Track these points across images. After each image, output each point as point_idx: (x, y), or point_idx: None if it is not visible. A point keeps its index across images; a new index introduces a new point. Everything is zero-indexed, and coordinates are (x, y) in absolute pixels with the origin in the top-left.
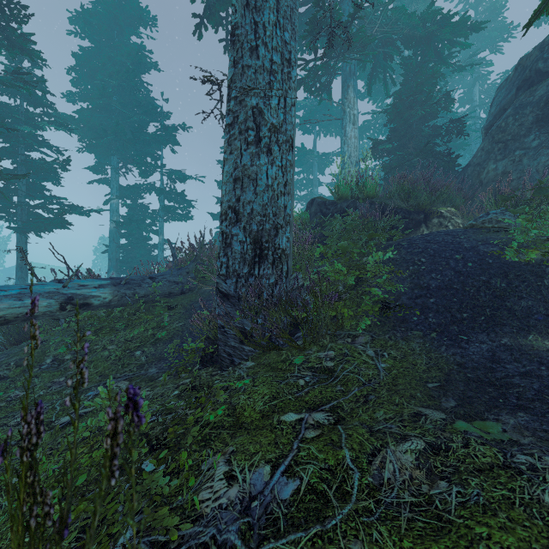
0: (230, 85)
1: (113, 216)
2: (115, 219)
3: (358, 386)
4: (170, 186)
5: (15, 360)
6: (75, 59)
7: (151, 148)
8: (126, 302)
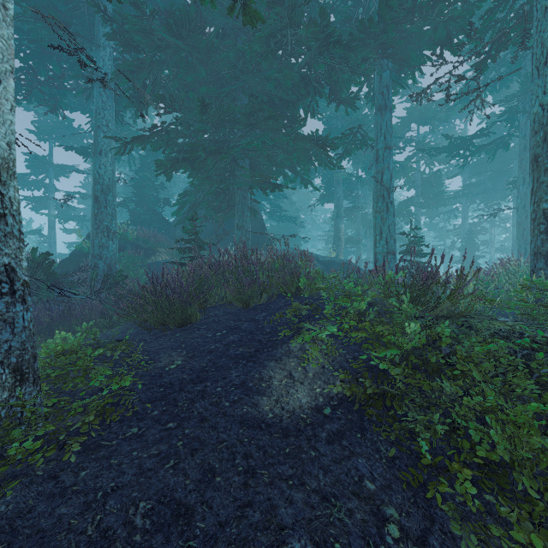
0: (96, 215)
1: None
2: None
3: None
4: None
5: None
6: None
7: None
8: None
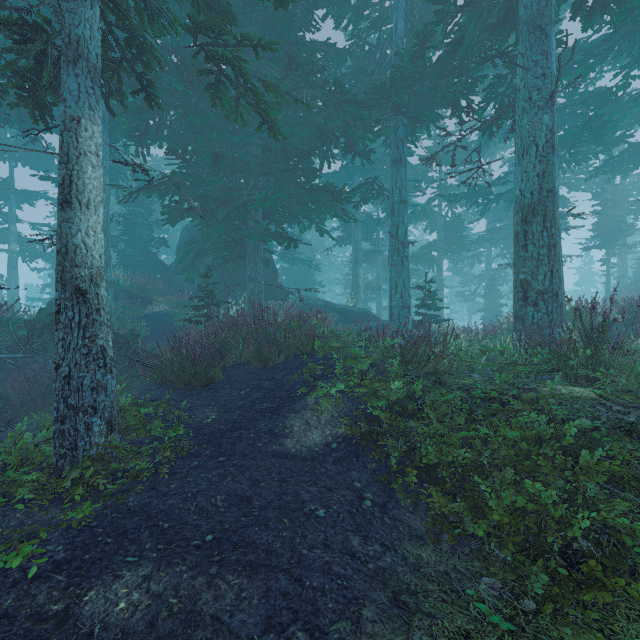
0: None
1: None
2: None
3: None
4: None
5: None
6: None
7: None
8: None
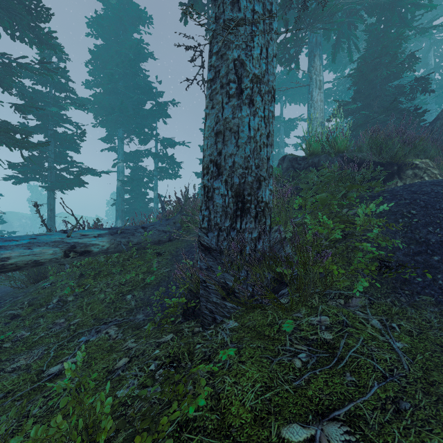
0: (211, 41)
1: (119, 176)
2: (121, 178)
3: (376, 379)
4: (162, 151)
5: (28, 299)
6: (91, 54)
7: (148, 121)
8: (121, 249)
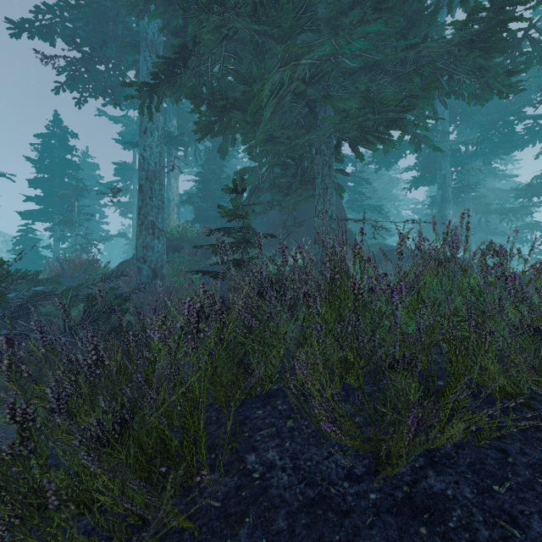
0: (140, 208)
1: None
2: None
3: None
4: None
5: None
6: None
7: None
8: None
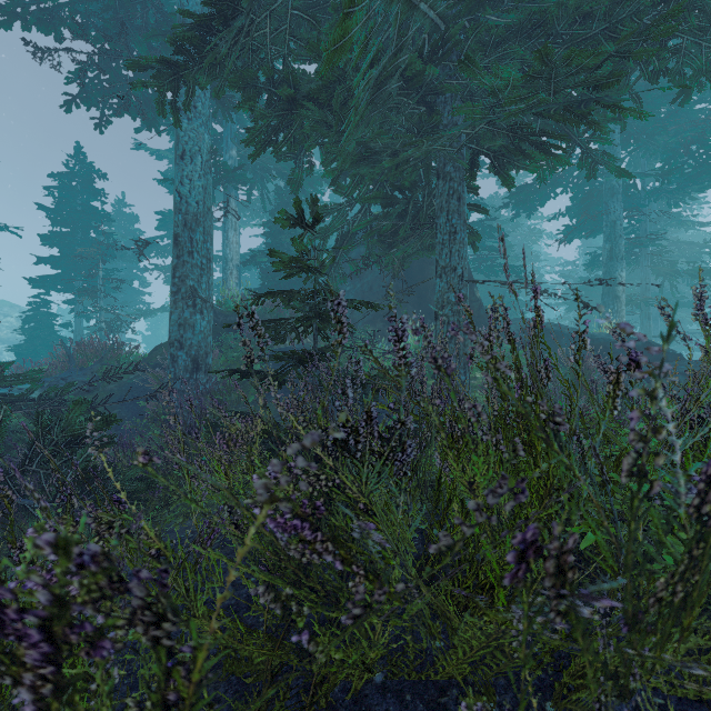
0: (175, 269)
1: None
2: None
3: None
4: None
5: None
6: None
7: None
8: None
